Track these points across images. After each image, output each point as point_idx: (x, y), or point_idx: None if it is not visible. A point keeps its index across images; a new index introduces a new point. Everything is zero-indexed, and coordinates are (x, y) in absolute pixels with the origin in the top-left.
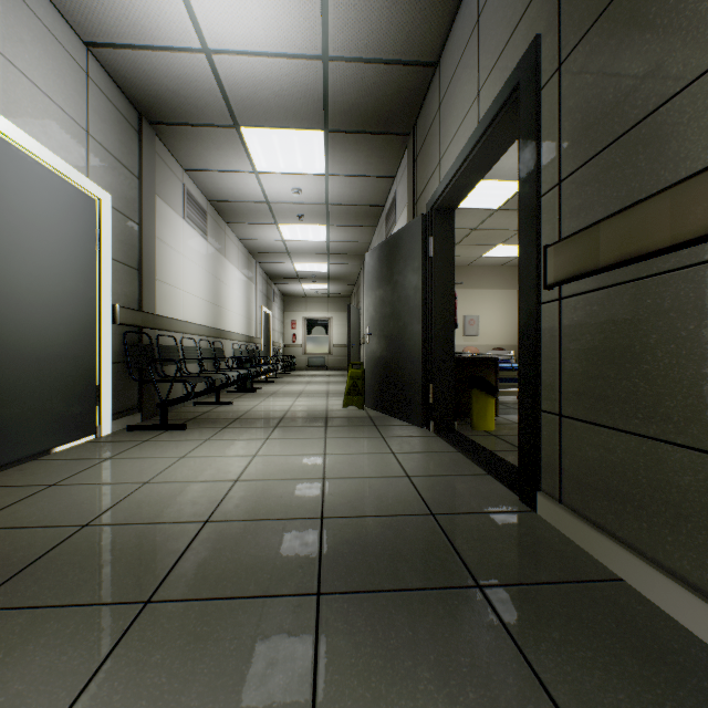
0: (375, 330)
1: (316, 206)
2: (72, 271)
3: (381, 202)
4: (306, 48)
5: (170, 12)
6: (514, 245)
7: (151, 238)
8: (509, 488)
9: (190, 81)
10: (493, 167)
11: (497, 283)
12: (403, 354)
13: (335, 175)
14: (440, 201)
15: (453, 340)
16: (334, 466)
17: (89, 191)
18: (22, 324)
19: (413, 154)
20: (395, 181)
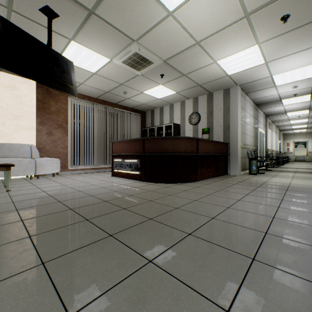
0: None
1: (304, 117)
2: (262, 144)
3: None
4: (305, 106)
5: (280, 109)
6: None
7: (266, 135)
8: None
9: (279, 112)
10: None
11: None
12: None
13: (311, 113)
14: None
15: None
16: None
17: (263, 133)
18: (261, 152)
19: None
20: None
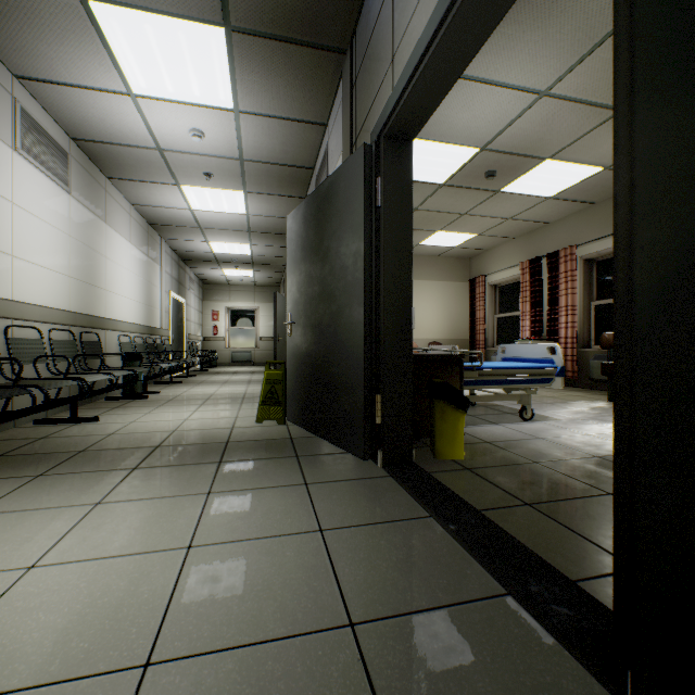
0: (299, 317)
1: (228, 161)
2: None
3: (309, 163)
4: None
5: None
6: (454, 232)
7: None
8: (578, 659)
9: None
10: (446, 122)
11: (433, 274)
12: (337, 351)
13: (248, 113)
14: (394, 119)
15: (409, 330)
16: (194, 595)
17: None
18: None
19: (350, 76)
20: (327, 131)
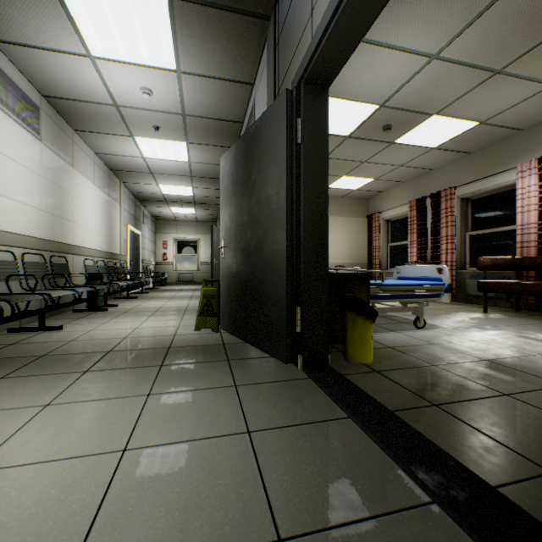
0: (231, 242)
1: (172, 116)
2: None
3: (239, 118)
4: None
5: None
6: (356, 177)
7: None
8: None
9: None
10: (352, 82)
11: (339, 211)
12: (263, 269)
13: (188, 73)
14: (313, 64)
15: (326, 251)
16: (122, 505)
17: None
18: None
19: (274, 38)
20: (254, 90)
